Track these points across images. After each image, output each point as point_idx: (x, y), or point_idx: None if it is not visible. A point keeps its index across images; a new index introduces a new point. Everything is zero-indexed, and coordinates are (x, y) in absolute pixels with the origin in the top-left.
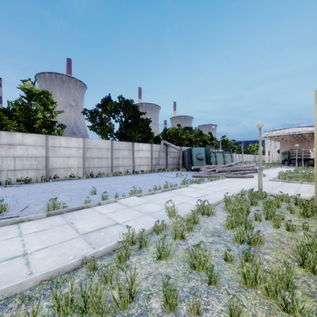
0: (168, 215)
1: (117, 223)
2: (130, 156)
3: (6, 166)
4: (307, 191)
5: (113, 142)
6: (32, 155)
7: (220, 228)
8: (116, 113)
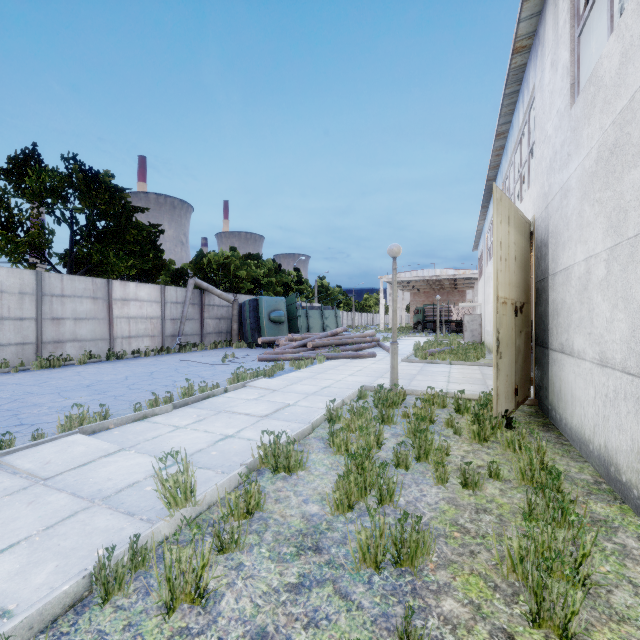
0: (166, 499)
1: None
2: (99, 315)
3: None
4: (464, 379)
5: (42, 275)
6: None
7: (320, 512)
8: (56, 198)
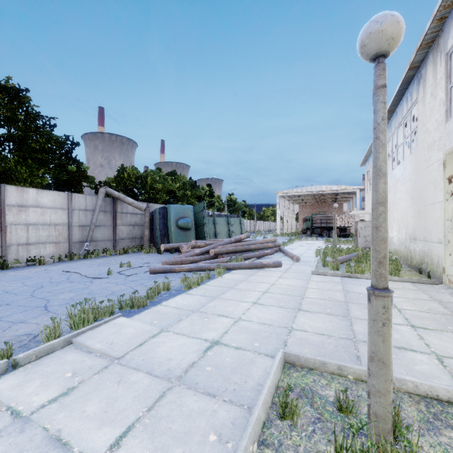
0: None
1: None
2: None
3: None
4: (428, 317)
5: None
6: None
7: None
8: None
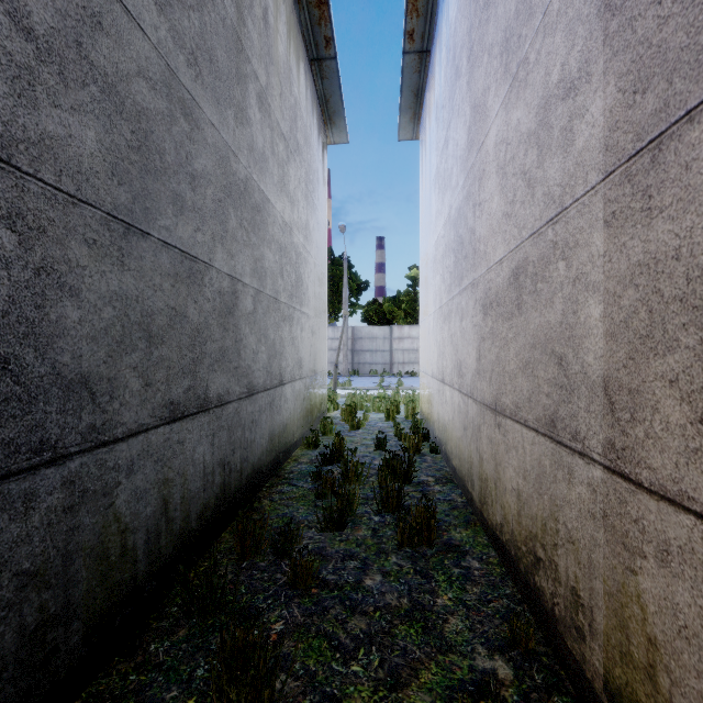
0: None
1: None
2: None
3: (397, 359)
4: None
5: None
6: (417, 348)
7: None
8: None
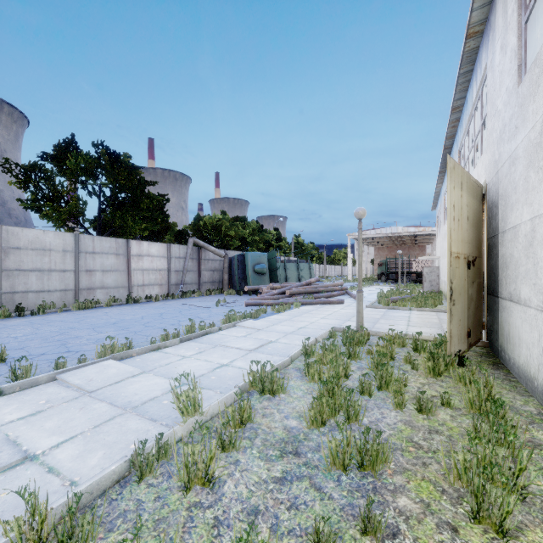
0: (180, 410)
1: (23, 458)
2: (120, 268)
3: None
4: (422, 323)
5: (79, 237)
6: None
7: (298, 426)
8: (88, 176)
